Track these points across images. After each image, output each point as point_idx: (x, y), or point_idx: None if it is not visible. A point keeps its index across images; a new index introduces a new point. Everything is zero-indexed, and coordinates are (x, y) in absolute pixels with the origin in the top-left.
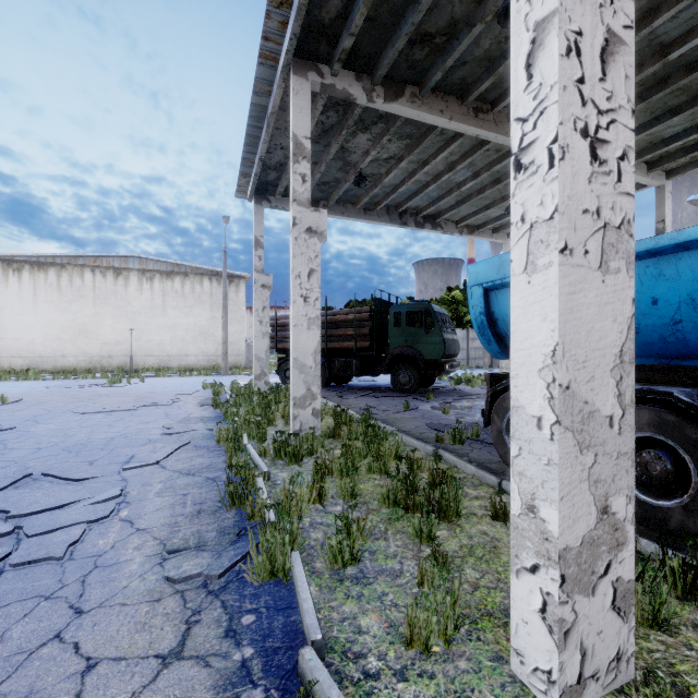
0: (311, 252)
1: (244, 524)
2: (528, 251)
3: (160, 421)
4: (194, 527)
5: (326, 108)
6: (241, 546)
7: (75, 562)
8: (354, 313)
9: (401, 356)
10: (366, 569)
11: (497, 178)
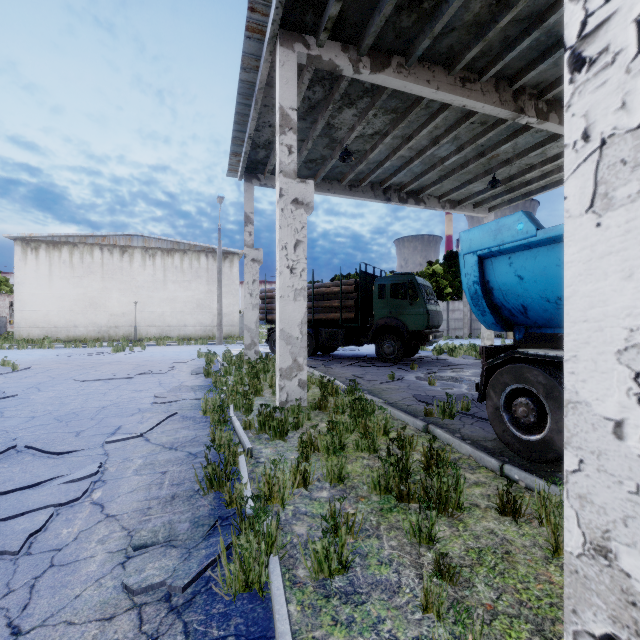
0: (297, 223)
1: (221, 511)
2: (596, 180)
3: (153, 390)
4: (166, 516)
5: (313, 83)
6: (214, 543)
7: (31, 558)
8: (340, 286)
9: (386, 326)
10: (357, 581)
11: (481, 151)
